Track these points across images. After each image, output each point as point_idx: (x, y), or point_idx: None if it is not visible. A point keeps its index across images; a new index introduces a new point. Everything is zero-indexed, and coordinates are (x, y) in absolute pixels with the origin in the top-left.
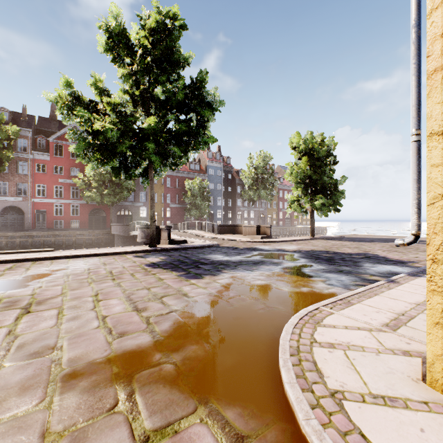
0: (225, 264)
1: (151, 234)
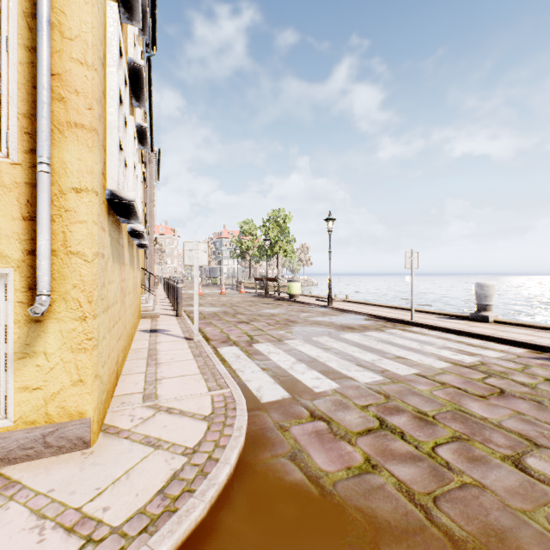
0: None
1: None
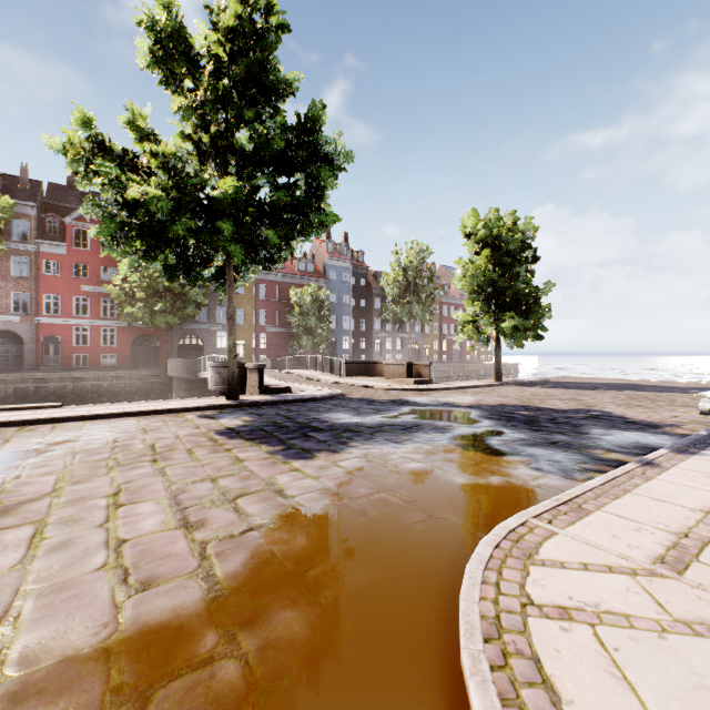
0: (354, 430)
1: (229, 377)
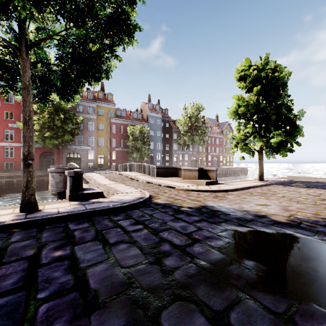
0: None
1: (23, 187)
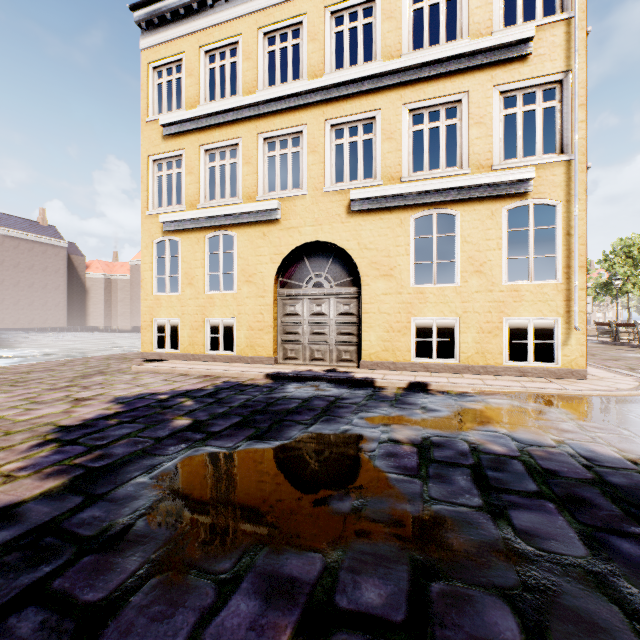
0: None
1: None
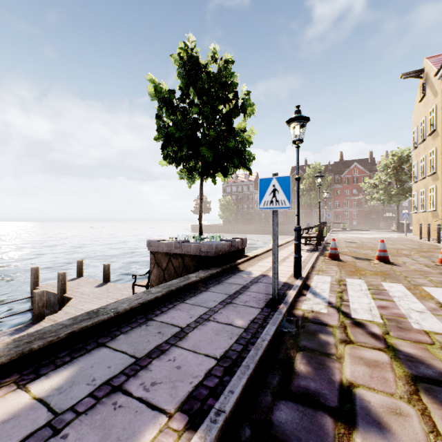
0: None
1: (397, 226)
